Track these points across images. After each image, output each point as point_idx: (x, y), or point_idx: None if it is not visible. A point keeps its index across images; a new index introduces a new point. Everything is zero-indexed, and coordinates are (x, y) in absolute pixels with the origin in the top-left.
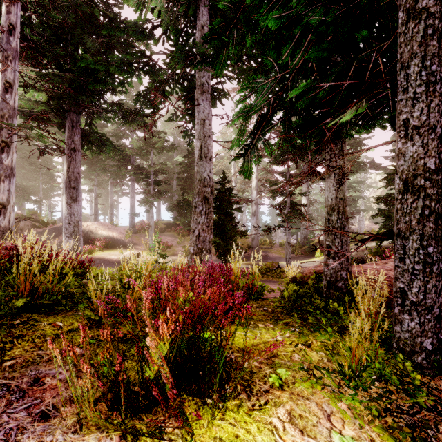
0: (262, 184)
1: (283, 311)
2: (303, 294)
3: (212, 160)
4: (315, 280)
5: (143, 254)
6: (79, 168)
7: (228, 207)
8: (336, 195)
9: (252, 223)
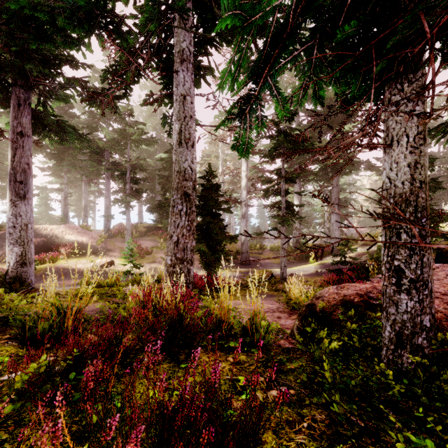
0: (253, 183)
1: (345, 443)
2: (340, 347)
3: (194, 147)
4: (353, 319)
5: (118, 262)
6: (28, 158)
7: (215, 207)
8: (412, 174)
9: (241, 226)
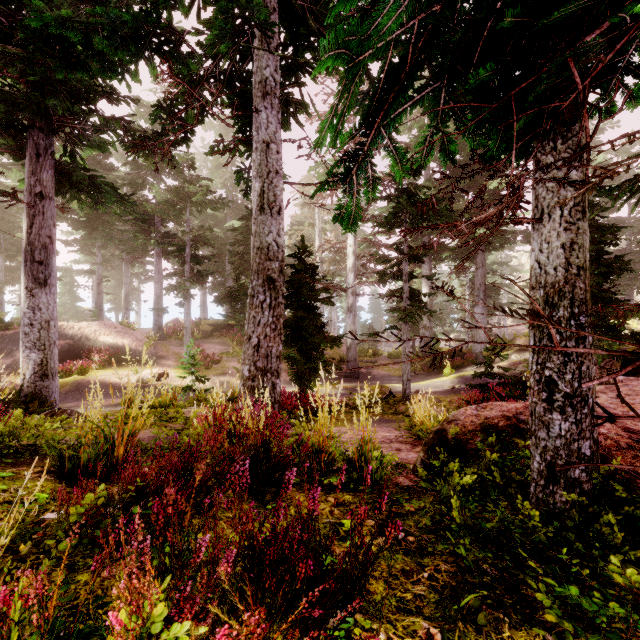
0: (363, 263)
1: (472, 590)
2: (476, 484)
3: (282, 214)
4: (495, 448)
5: (174, 374)
6: (50, 229)
7: (311, 297)
8: (567, 258)
9: (347, 323)
